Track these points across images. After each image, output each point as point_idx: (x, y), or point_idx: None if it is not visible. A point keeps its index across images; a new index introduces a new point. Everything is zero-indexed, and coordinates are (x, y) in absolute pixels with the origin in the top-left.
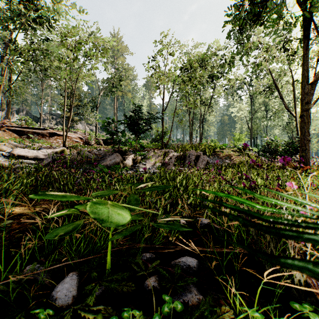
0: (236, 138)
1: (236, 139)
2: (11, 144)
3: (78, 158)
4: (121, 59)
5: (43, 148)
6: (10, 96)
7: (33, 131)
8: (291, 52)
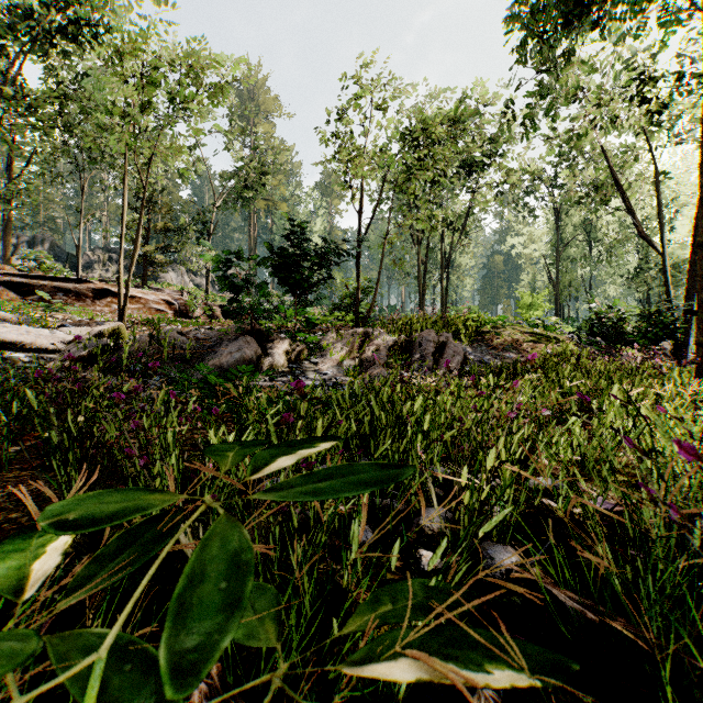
0: (524, 303)
1: (523, 306)
2: None
3: (152, 348)
4: (265, 127)
5: (70, 325)
6: (7, 206)
7: (54, 285)
8: (655, 102)
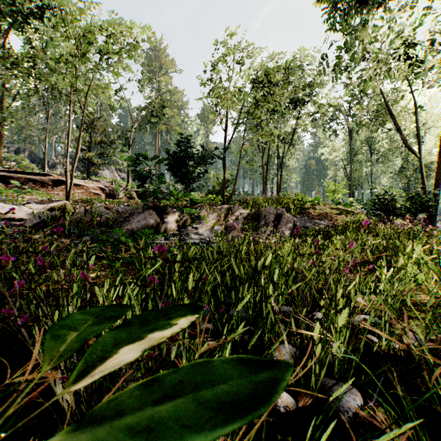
0: (330, 189)
1: (329, 191)
2: None
3: (86, 218)
4: (165, 79)
5: (33, 203)
6: None
7: (27, 177)
8: (416, 59)
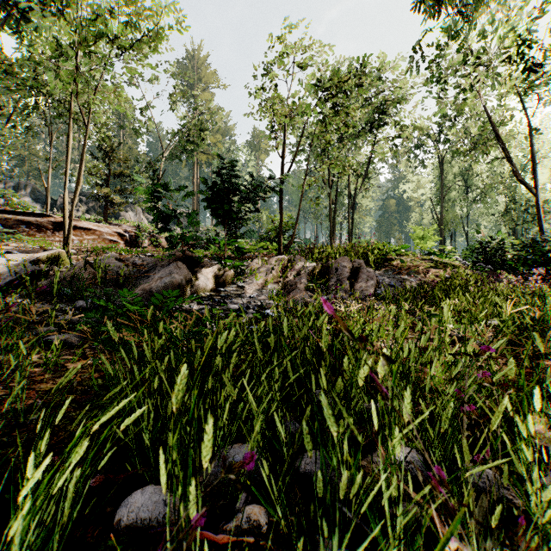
0: (417, 236)
1: (416, 239)
2: None
3: (87, 273)
4: (205, 96)
5: (17, 252)
6: None
7: (18, 218)
8: (534, 64)
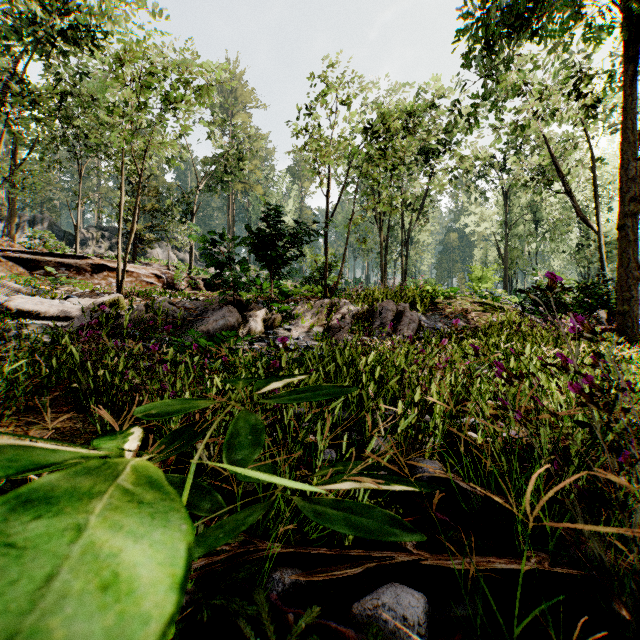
0: (476, 276)
1: (475, 279)
2: (7, 288)
3: (148, 316)
4: (242, 117)
5: (75, 296)
6: (14, 190)
7: (57, 261)
8: (590, 98)
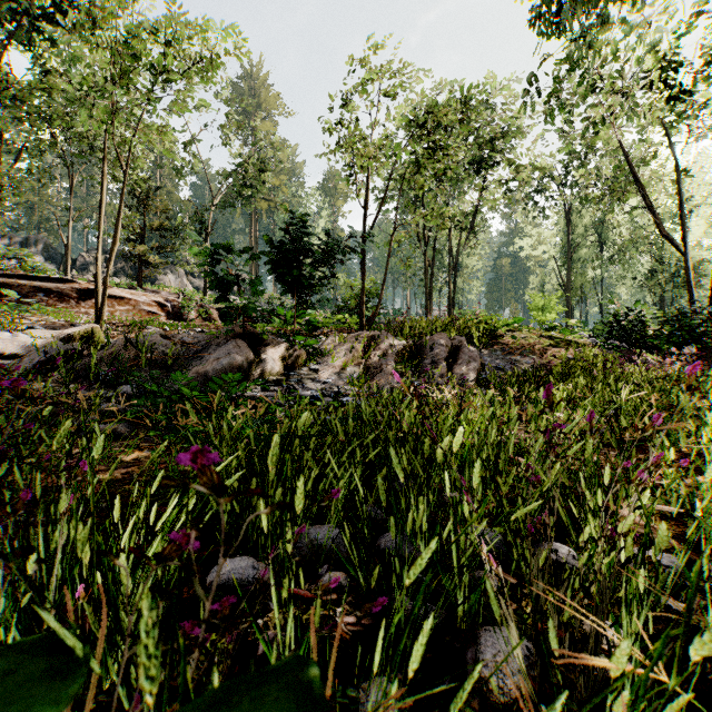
0: (536, 306)
1: (535, 309)
2: None
3: (128, 353)
4: (266, 126)
5: (40, 327)
6: None
7: (34, 285)
8: (680, 90)
